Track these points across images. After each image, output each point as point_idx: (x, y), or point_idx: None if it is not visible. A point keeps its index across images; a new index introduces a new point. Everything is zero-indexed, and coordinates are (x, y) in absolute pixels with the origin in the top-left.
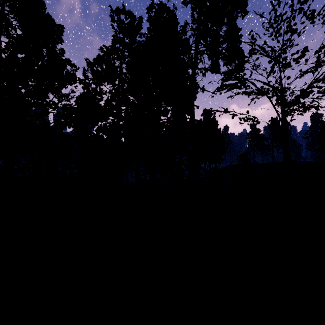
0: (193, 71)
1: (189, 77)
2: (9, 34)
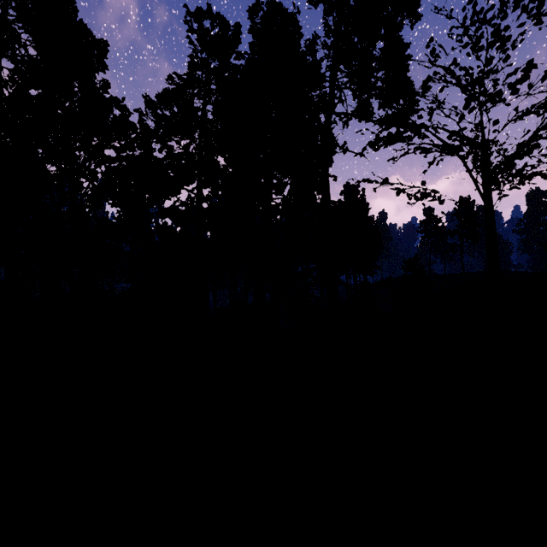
0: (327, 117)
1: (320, 127)
2: (16, 56)
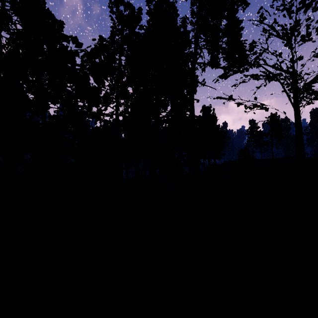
0: (192, 65)
1: (189, 70)
2: (9, 29)
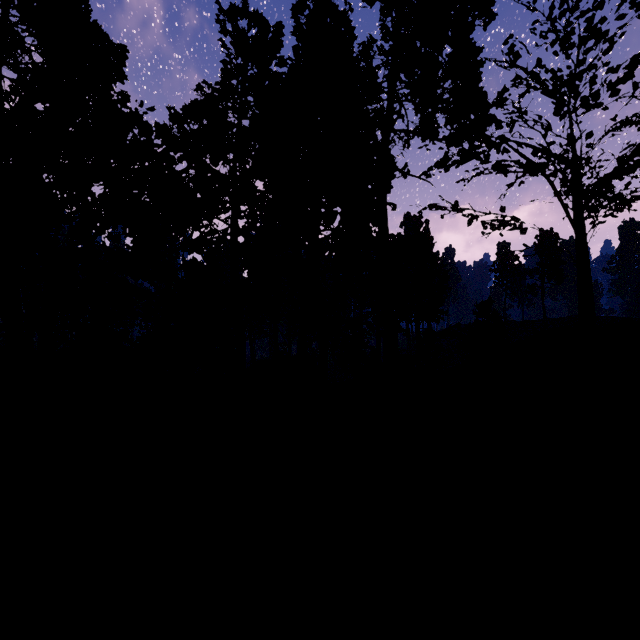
0: (384, 136)
1: (376, 146)
2: (19, 63)
